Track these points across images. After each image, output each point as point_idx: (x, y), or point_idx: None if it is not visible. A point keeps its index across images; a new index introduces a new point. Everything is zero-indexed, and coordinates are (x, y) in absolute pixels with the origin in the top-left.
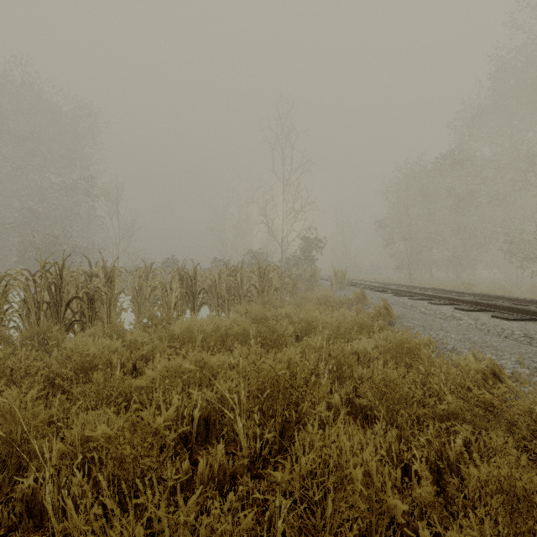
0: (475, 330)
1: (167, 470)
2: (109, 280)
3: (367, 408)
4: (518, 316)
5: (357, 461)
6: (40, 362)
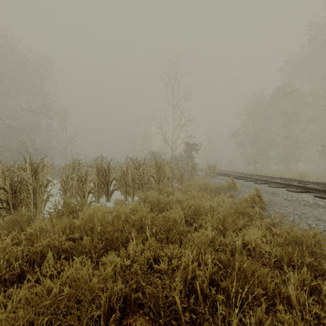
0: None
1: None
2: (36, 173)
3: None
4: None
5: None
6: None
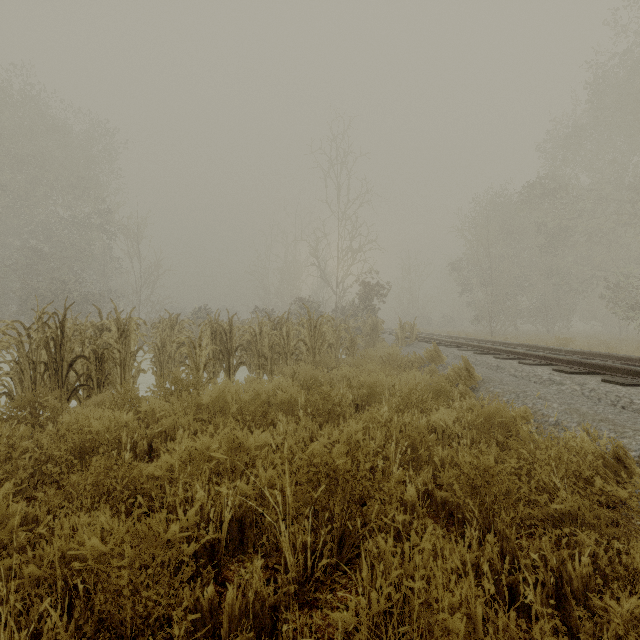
0: (581, 397)
1: (183, 600)
2: (123, 335)
3: (452, 503)
4: (635, 380)
5: (452, 599)
6: (30, 441)
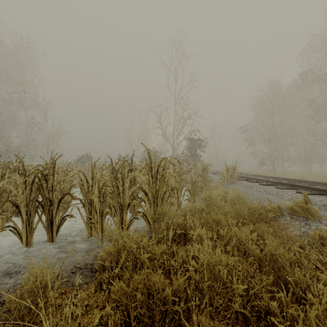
0: None
1: None
2: None
3: None
4: None
5: None
6: None
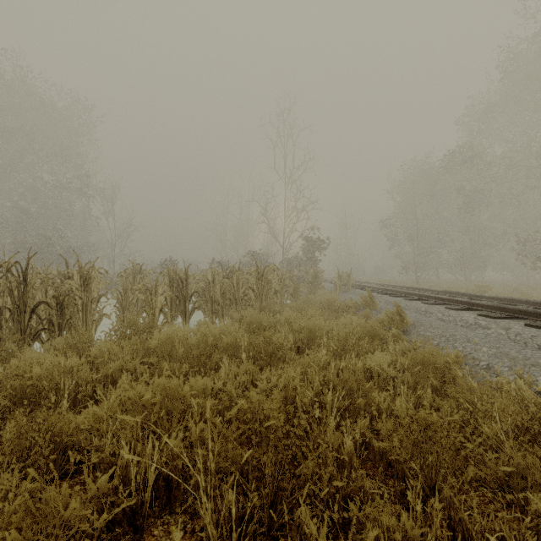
0: (508, 341)
1: None
2: (85, 283)
3: (389, 453)
4: None
5: None
6: None
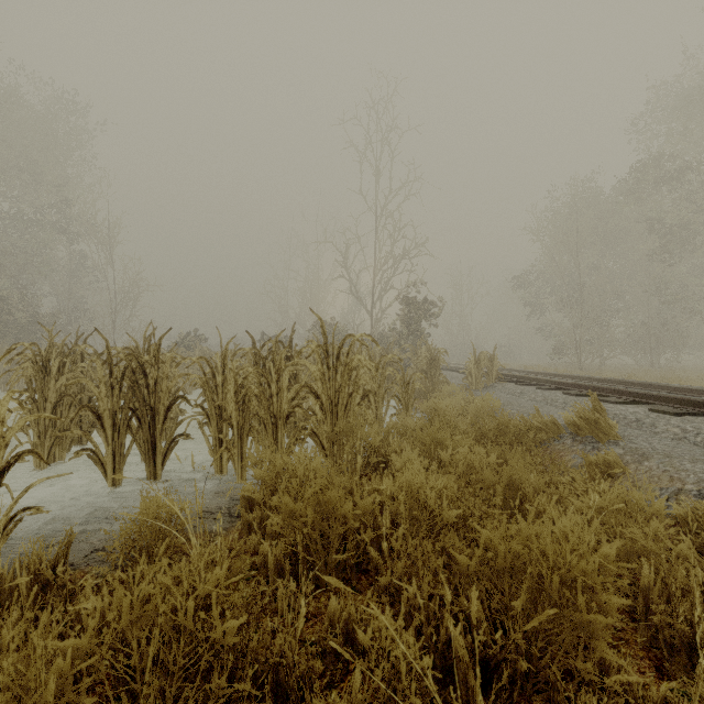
0: None
1: None
2: None
3: None
4: None
5: None
6: None
